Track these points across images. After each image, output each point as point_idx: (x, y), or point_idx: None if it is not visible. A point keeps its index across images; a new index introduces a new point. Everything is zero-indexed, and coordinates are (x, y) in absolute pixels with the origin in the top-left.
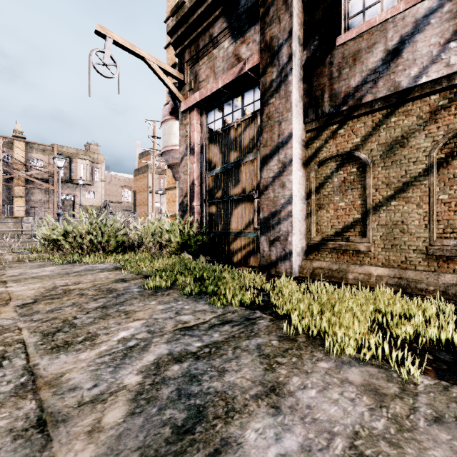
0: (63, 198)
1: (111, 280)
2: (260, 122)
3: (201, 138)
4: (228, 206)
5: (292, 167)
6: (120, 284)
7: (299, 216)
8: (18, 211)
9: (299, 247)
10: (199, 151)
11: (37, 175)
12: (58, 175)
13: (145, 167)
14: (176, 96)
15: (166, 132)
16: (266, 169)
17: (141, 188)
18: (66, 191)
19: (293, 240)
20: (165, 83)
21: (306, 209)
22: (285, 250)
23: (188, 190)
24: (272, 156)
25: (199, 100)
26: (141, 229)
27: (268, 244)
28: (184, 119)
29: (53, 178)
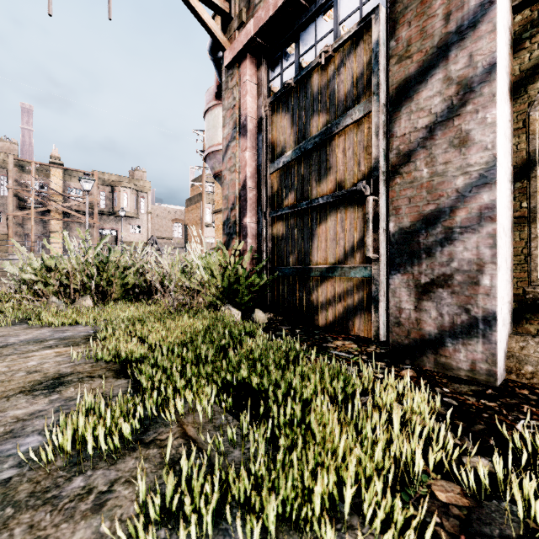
0: (104, 234)
1: (30, 379)
2: (389, 6)
3: (257, 107)
4: (306, 220)
5: (495, 84)
6: (24, 403)
7: (505, 220)
8: (56, 248)
9: (505, 303)
10: (255, 129)
11: (76, 207)
12: (98, 206)
13: (198, 196)
14: (217, 37)
15: (211, 125)
16: (408, 112)
17: (194, 220)
18: (107, 225)
19: (497, 284)
20: (196, 14)
21: (514, 206)
22: (469, 312)
23: (237, 198)
24: (425, 76)
25: (254, 33)
26: (168, 266)
27: (414, 294)
28: (230, 79)
29: (93, 210)
